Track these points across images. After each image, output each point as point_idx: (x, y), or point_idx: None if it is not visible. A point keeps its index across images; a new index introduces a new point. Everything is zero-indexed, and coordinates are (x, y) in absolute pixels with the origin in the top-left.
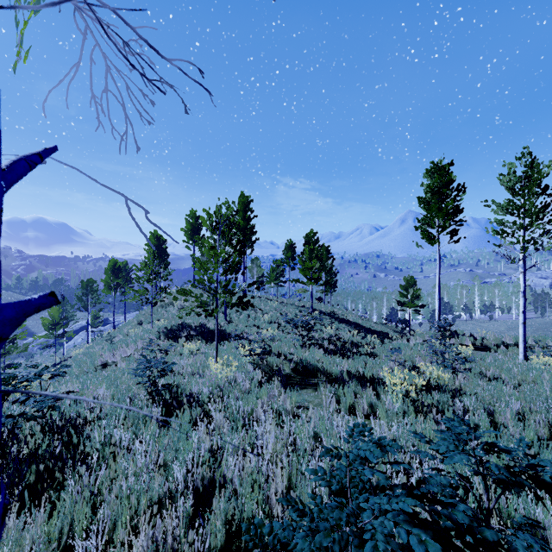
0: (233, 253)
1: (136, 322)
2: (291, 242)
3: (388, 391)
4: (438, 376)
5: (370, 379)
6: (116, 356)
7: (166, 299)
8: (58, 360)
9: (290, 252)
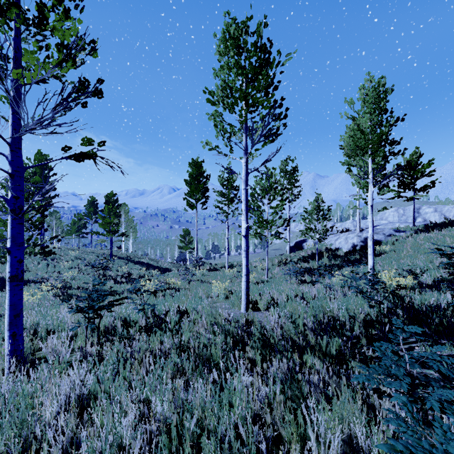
0: (36, 214)
1: None
2: (93, 199)
3: None
4: (175, 283)
5: (138, 290)
6: None
7: None
8: None
9: (92, 207)
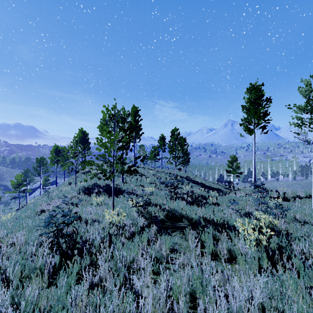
0: (124, 136)
1: (68, 183)
2: (162, 136)
3: (239, 236)
4: (271, 222)
5: (222, 224)
6: (49, 206)
7: (87, 169)
8: (21, 206)
9: (162, 141)
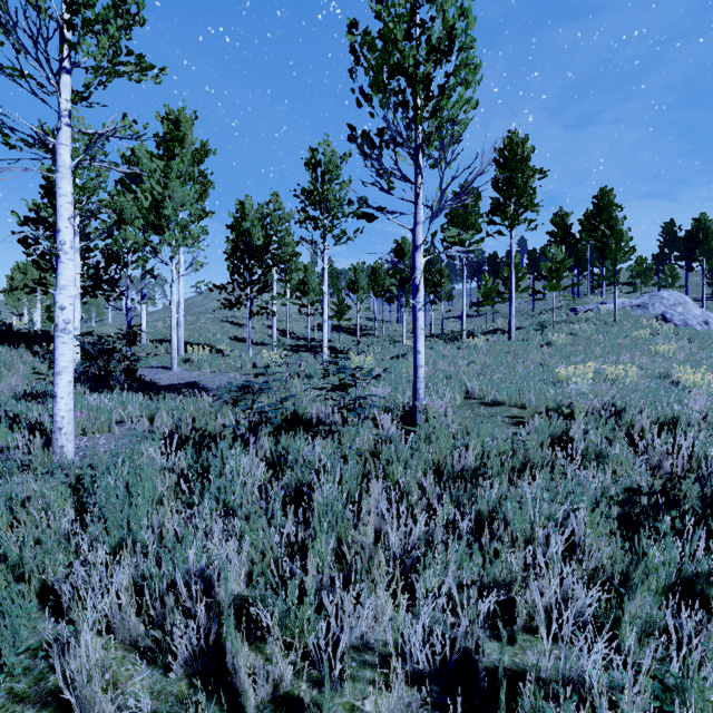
0: None
1: None
2: None
3: None
4: None
5: None
6: None
7: None
8: None
9: None
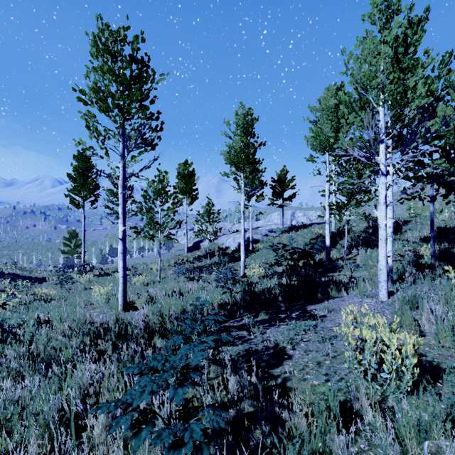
0: None
1: None
2: None
3: None
4: (47, 293)
5: None
6: None
7: None
8: None
9: None
